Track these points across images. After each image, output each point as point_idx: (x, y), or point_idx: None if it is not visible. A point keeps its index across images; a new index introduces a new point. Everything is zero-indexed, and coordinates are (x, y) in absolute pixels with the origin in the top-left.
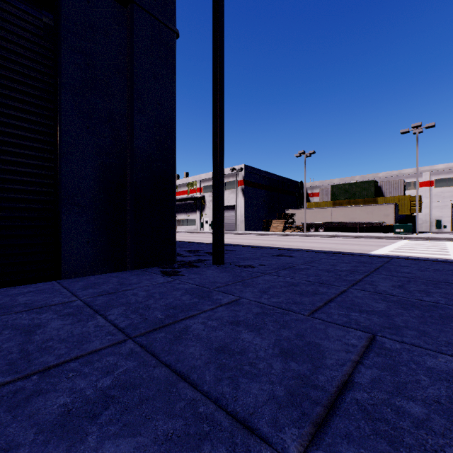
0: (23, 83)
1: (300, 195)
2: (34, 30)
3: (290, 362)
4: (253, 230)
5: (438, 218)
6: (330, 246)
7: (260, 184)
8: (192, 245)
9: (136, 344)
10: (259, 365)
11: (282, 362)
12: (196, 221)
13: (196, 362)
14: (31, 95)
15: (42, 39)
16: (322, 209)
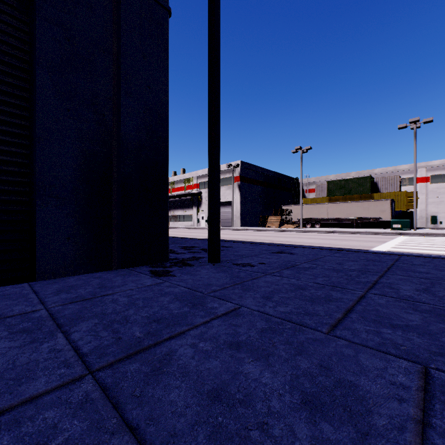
0: None
1: (296, 191)
2: None
3: (321, 423)
4: (250, 226)
5: (434, 214)
6: (329, 242)
7: (257, 180)
8: (188, 242)
9: (96, 384)
10: (274, 429)
11: (307, 421)
12: (193, 217)
13: (178, 423)
14: (2, 72)
15: (15, 10)
16: (318, 205)
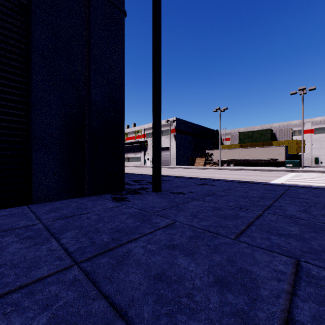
0: (2, 48)
1: (216, 140)
2: (11, 7)
3: (226, 293)
4: (182, 165)
5: (316, 156)
6: (239, 177)
7: (187, 131)
8: (138, 176)
9: (80, 270)
10: (196, 297)
11: (218, 293)
12: (141, 158)
13: (135, 293)
14: (8, 58)
15: (17, 14)
16: (232, 149)
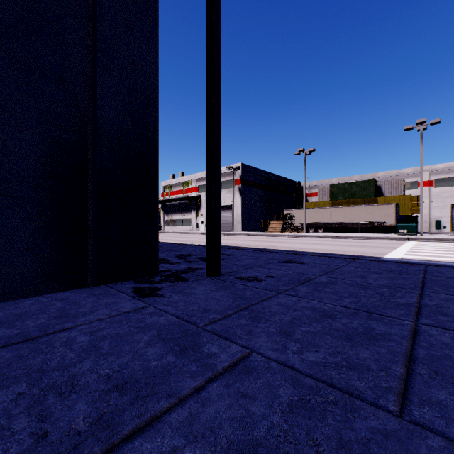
0: None
1: (298, 195)
2: None
3: None
4: (250, 230)
5: (438, 218)
6: (336, 248)
7: (258, 183)
8: (185, 248)
9: None
10: None
11: None
12: (191, 221)
13: None
14: None
15: None
16: (321, 209)
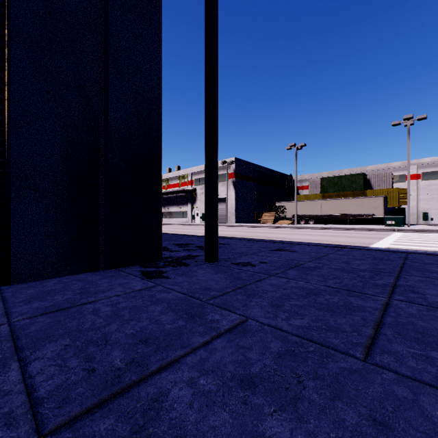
0: None
1: (289, 188)
2: None
3: None
4: (244, 222)
5: (425, 210)
6: (325, 239)
7: (251, 177)
8: (183, 238)
9: None
10: None
11: None
12: (187, 213)
13: None
14: None
15: None
16: (312, 201)
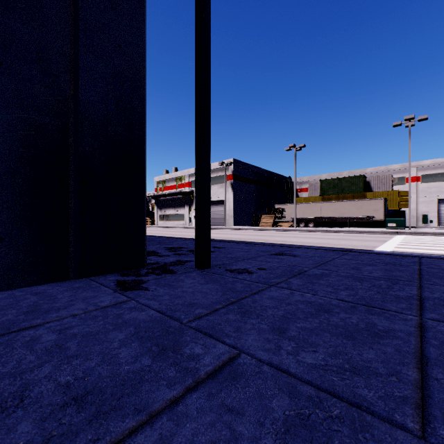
0: None
1: (289, 190)
2: None
3: None
4: (242, 225)
5: (424, 213)
6: (327, 242)
7: (250, 179)
8: (176, 242)
9: None
10: None
11: None
12: (184, 216)
13: None
14: None
15: None
16: (311, 204)
